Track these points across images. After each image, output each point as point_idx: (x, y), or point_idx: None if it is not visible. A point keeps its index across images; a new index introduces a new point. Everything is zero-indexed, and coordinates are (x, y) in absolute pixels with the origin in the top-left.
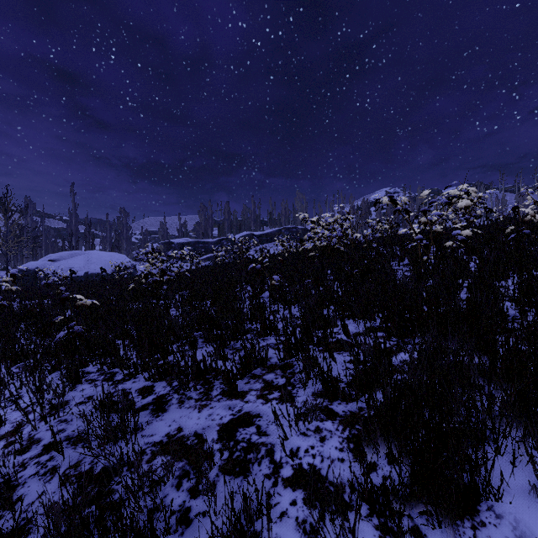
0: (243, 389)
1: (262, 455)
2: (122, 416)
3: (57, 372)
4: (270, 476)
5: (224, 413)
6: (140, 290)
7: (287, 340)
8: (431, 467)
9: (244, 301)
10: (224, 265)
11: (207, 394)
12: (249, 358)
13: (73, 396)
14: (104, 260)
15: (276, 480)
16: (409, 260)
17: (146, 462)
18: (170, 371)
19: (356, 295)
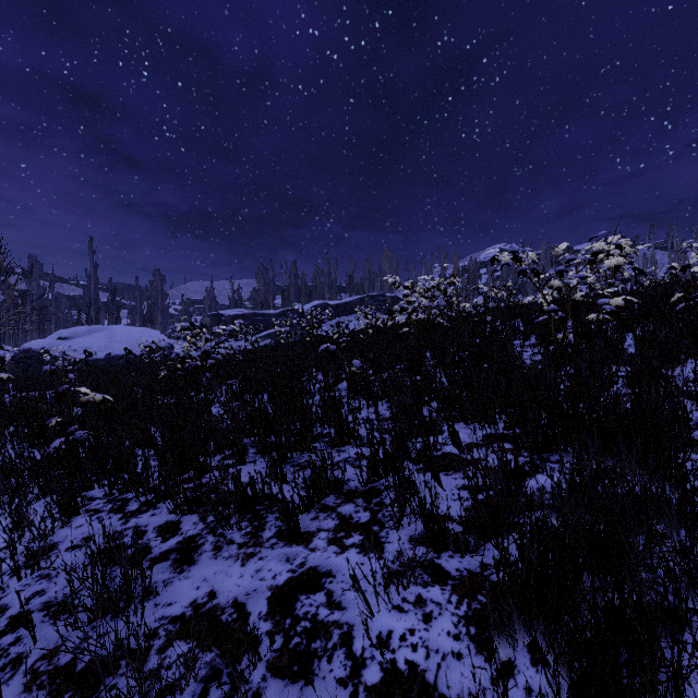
0: (308, 529)
1: (334, 643)
2: (126, 575)
3: (48, 498)
4: (346, 681)
5: (278, 567)
6: (175, 379)
7: (373, 454)
8: (613, 691)
9: (313, 395)
10: (288, 344)
11: (255, 536)
12: (317, 481)
13: (65, 535)
14: (132, 337)
15: (356, 689)
16: (538, 338)
17: (157, 652)
18: (204, 500)
19: (468, 389)
